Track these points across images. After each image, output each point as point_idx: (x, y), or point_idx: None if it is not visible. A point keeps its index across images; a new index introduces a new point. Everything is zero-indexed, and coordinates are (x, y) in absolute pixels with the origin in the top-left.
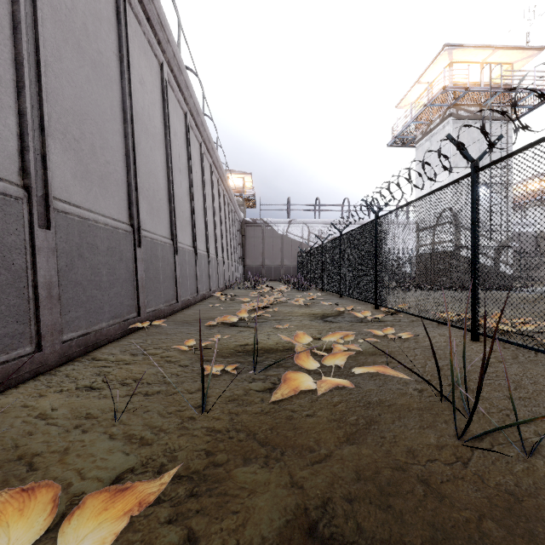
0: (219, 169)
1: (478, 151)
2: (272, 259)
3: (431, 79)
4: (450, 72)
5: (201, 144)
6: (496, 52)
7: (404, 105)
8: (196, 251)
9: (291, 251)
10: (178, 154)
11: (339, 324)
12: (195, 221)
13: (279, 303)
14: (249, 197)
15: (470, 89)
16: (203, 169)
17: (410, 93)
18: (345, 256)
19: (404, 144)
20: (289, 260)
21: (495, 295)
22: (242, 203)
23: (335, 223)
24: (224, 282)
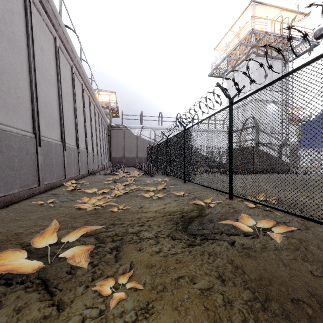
0: (82, 75)
1: (269, 79)
2: (130, 152)
3: (239, 29)
4: (252, 23)
5: (56, 38)
6: (281, 12)
7: (219, 48)
8: (39, 138)
9: (143, 147)
10: (1, 15)
11: (220, 246)
12: (38, 106)
13: (130, 192)
14: (114, 108)
15: (268, 33)
16: (57, 63)
17: (224, 39)
18: (189, 147)
19: (218, 75)
20: (141, 153)
21: (292, 177)
22: (108, 113)
23: (171, 129)
24: (87, 169)
